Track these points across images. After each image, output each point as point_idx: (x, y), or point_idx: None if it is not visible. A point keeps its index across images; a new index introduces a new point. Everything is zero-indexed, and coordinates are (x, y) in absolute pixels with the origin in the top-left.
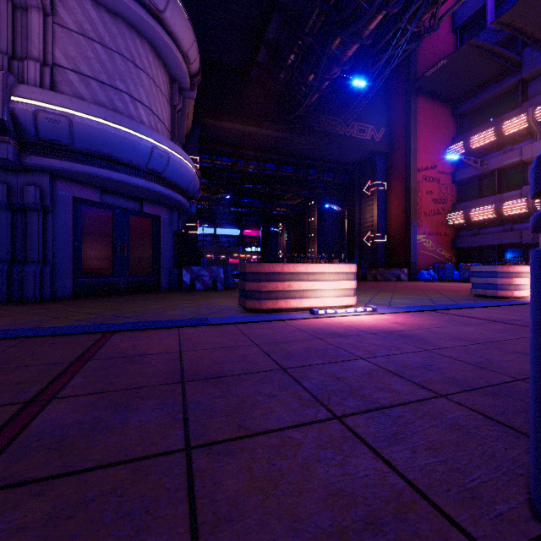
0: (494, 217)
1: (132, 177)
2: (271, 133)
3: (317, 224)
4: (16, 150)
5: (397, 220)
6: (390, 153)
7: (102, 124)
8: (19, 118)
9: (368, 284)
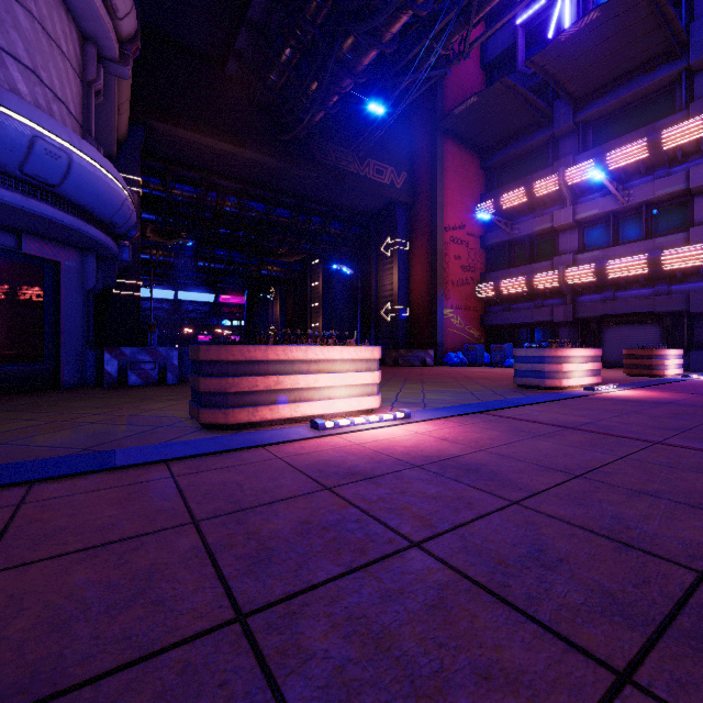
0: (526, 291)
1: None
2: (258, 157)
3: (322, 290)
4: None
5: (421, 289)
6: (413, 205)
7: None
8: None
9: (389, 371)
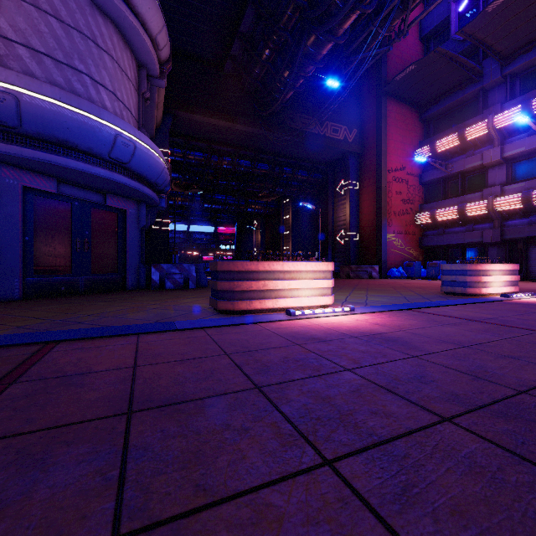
0: (458, 218)
1: (92, 166)
2: (246, 128)
3: (291, 222)
4: None
5: (369, 219)
6: (362, 154)
7: (56, 106)
8: None
9: (342, 282)
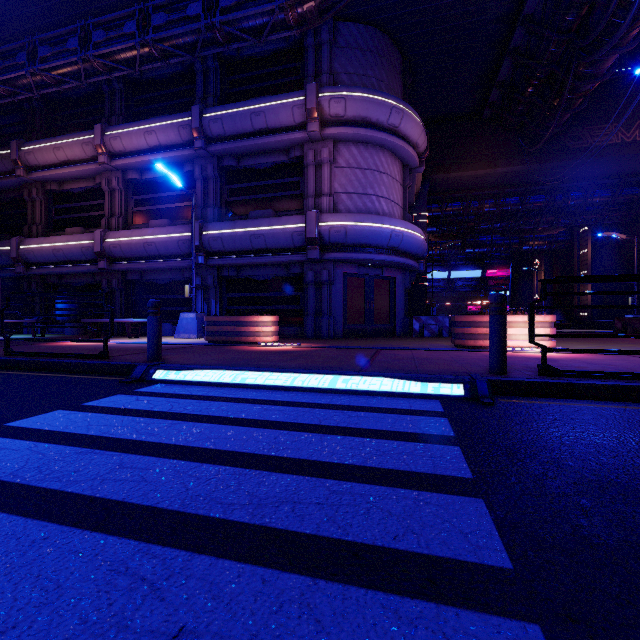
0: None
1: (378, 255)
2: (509, 169)
3: (590, 258)
4: (320, 252)
5: None
6: None
7: (362, 226)
8: (322, 234)
9: None
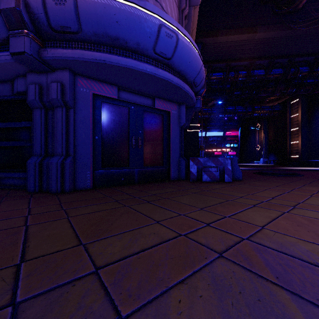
0: None
1: (140, 62)
2: (265, 35)
3: (300, 119)
4: (35, 44)
5: None
6: None
7: None
8: (32, 7)
9: None
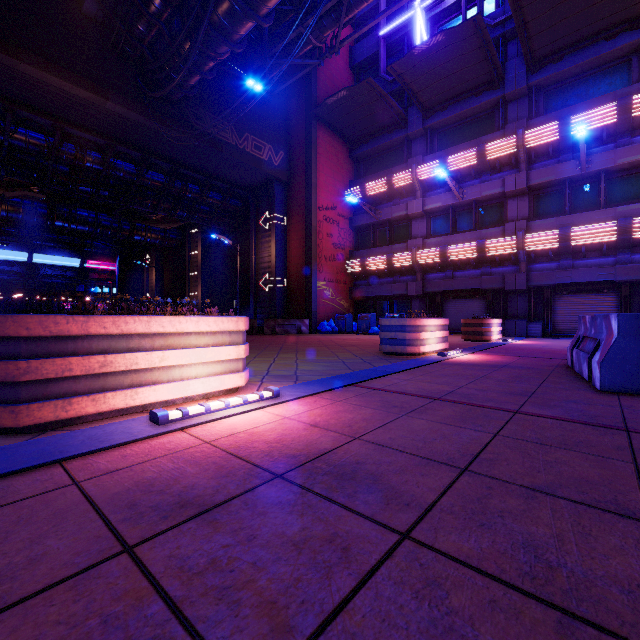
0: (386, 268)
1: None
2: (124, 111)
3: (201, 260)
4: None
5: (298, 262)
6: (290, 183)
7: None
8: None
9: (266, 339)
